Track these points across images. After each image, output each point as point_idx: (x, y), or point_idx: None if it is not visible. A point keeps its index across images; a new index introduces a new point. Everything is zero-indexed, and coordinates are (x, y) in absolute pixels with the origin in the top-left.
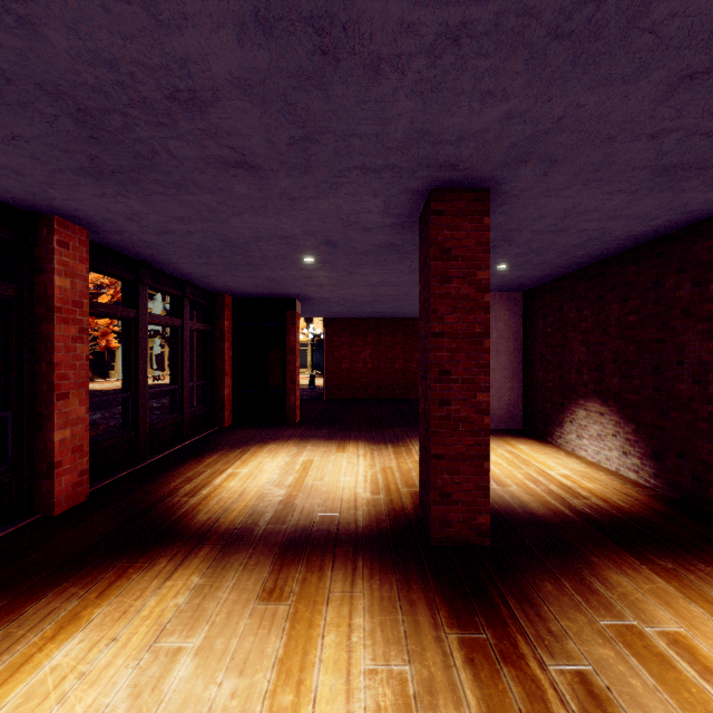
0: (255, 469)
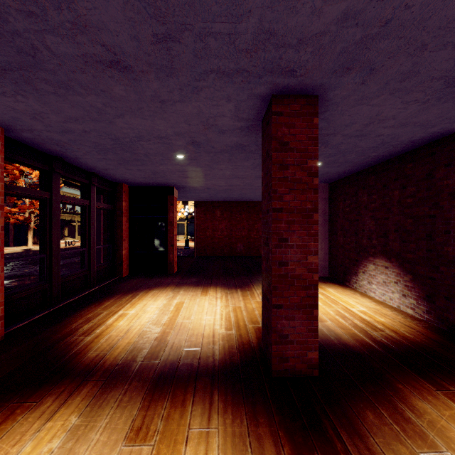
0: (140, 310)
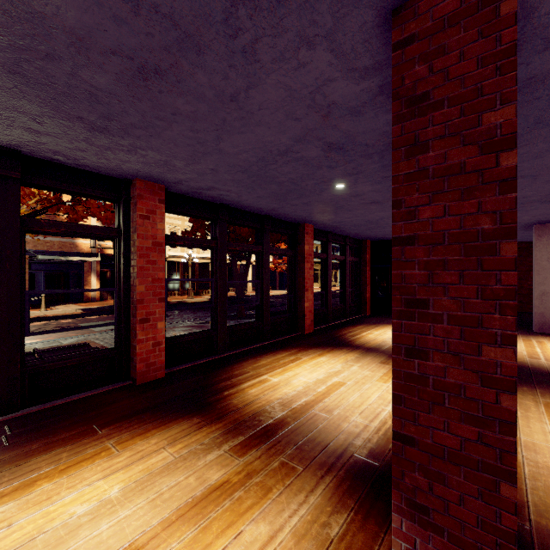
0: (382, 333)
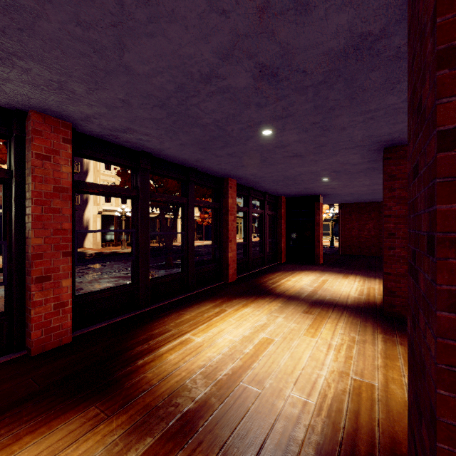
0: (298, 279)
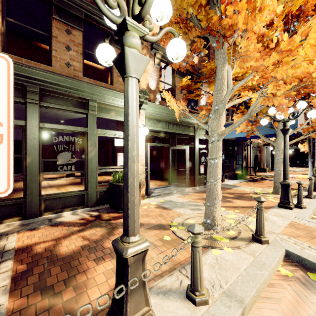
0: None
